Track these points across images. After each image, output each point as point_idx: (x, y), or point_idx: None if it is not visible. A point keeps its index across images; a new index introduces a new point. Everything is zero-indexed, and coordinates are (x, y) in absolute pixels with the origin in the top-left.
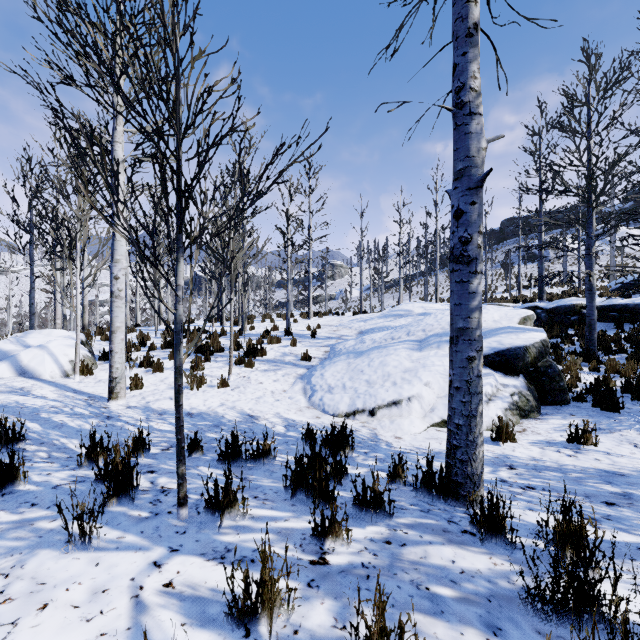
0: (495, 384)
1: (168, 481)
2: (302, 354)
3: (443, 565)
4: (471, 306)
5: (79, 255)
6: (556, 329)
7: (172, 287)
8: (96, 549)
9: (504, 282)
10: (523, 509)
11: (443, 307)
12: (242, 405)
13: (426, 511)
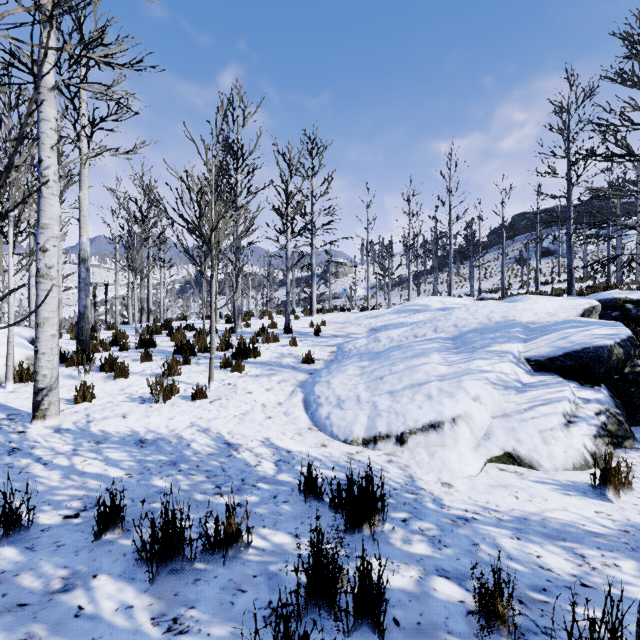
0: (573, 398)
1: None
2: (303, 355)
3: None
4: None
5: (12, 226)
6: None
7: None
8: None
9: (518, 279)
10: None
11: (464, 301)
12: (219, 426)
13: None
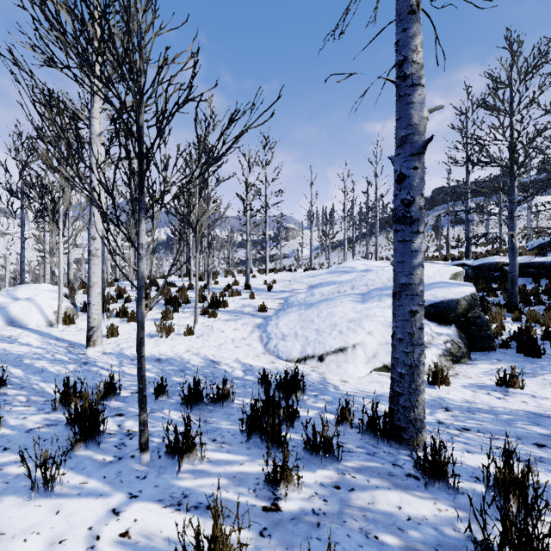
0: (430, 333)
1: (134, 424)
2: (259, 306)
3: (390, 511)
4: (413, 263)
5: (62, 218)
6: (482, 284)
7: (134, 246)
8: (58, 495)
9: (435, 243)
10: (461, 451)
11: (382, 264)
12: (205, 351)
13: (372, 454)
